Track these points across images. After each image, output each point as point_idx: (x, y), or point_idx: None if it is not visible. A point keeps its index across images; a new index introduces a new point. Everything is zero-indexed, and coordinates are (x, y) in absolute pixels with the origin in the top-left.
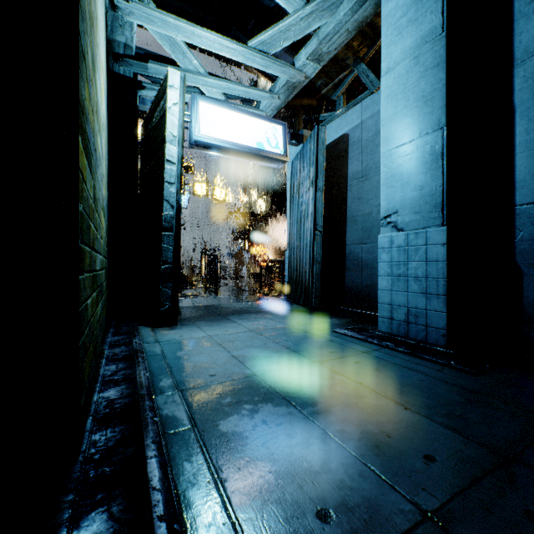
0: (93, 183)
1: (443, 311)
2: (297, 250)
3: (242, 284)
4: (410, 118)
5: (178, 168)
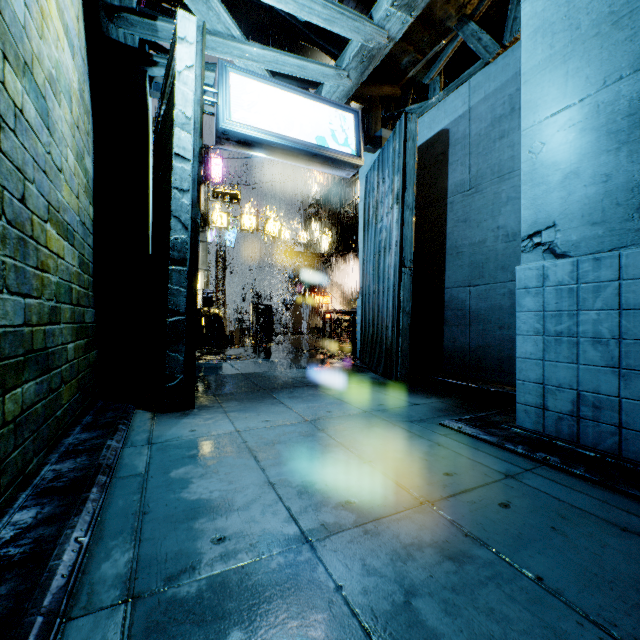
0: None
1: None
2: (374, 296)
3: (300, 341)
4: (583, 59)
5: (193, 168)
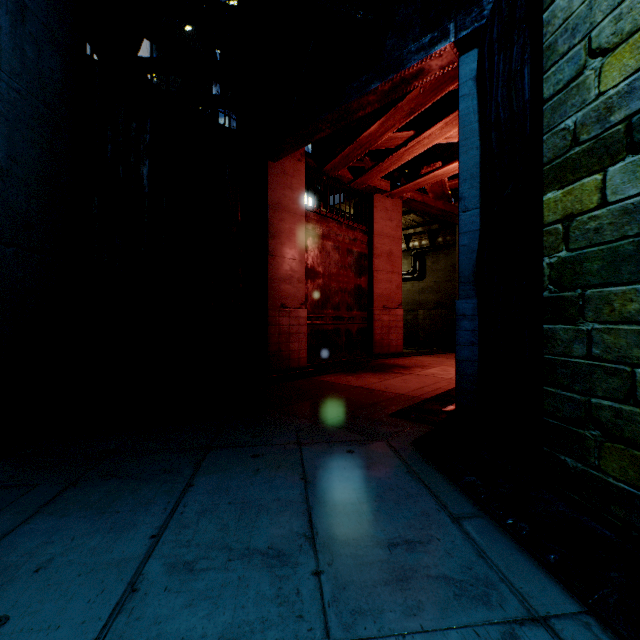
0: None
1: None
2: None
3: None
4: None
5: None
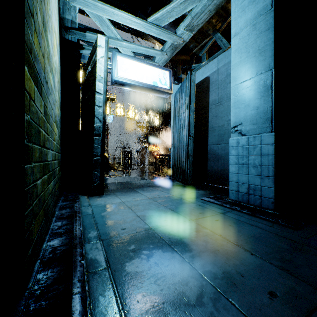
0: (44, 104)
1: (272, 187)
2: (178, 148)
3: (144, 168)
4: (250, 64)
5: (103, 97)
